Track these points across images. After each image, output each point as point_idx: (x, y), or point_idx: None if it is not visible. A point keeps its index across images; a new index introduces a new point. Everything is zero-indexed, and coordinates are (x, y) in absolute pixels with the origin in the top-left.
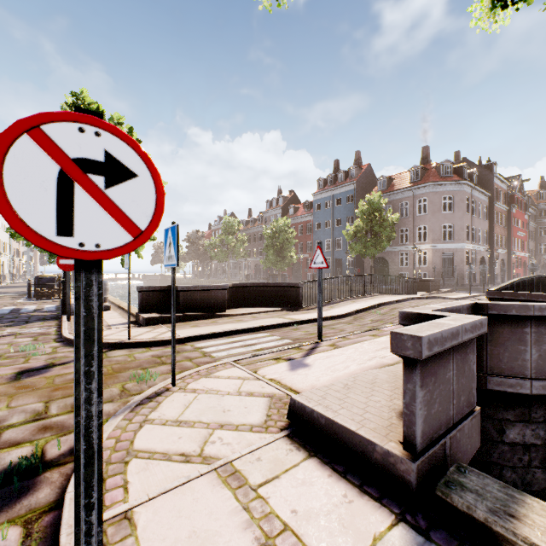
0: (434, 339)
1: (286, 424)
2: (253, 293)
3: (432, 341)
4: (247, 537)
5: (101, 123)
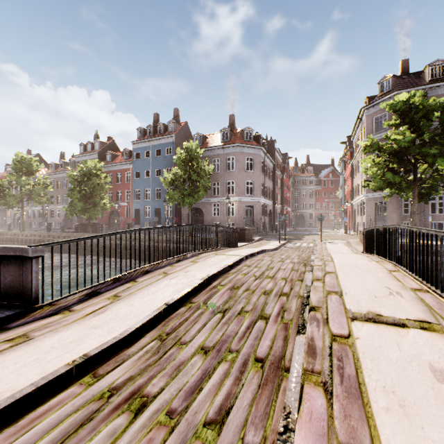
0: None
1: None
2: None
3: None
4: None
5: None
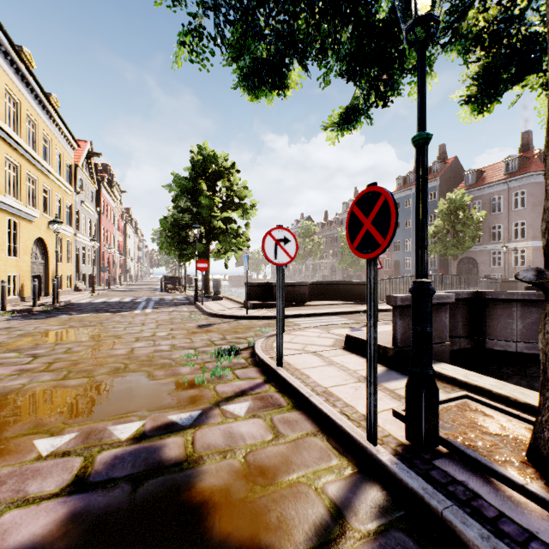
0: (405, 298)
1: (343, 346)
2: (328, 290)
3: (404, 299)
4: (324, 363)
5: (283, 228)
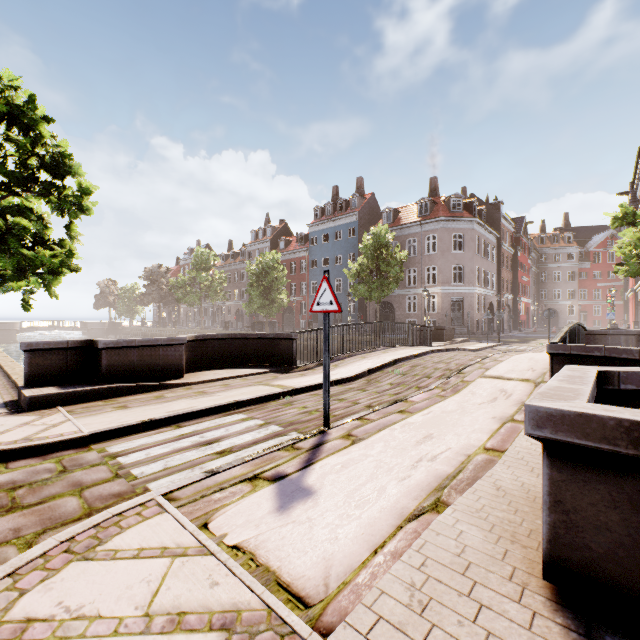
0: None
1: None
2: (228, 349)
3: None
4: None
5: None
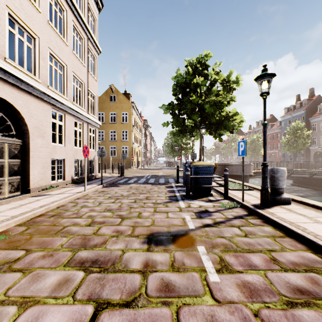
0: None
1: None
2: None
3: None
4: None
5: (186, 155)
